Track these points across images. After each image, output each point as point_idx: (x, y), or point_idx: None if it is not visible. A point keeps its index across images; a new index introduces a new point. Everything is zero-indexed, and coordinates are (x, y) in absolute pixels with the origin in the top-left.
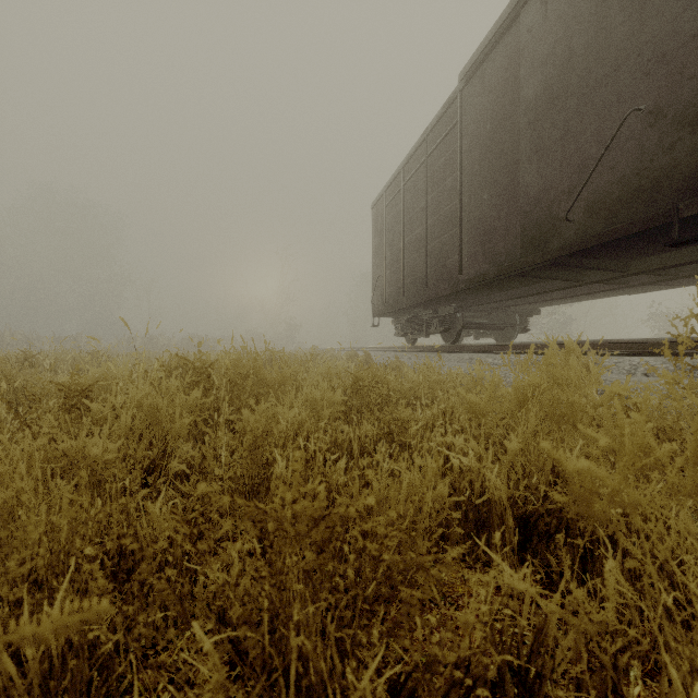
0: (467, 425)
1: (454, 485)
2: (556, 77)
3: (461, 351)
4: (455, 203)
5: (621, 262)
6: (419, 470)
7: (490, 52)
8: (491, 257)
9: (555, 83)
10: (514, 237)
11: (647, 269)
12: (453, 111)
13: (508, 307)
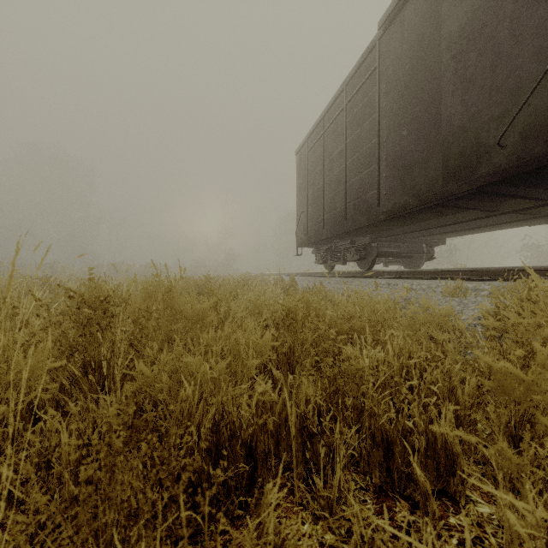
0: (492, 415)
1: (436, 478)
2: (484, 5)
3: (376, 277)
4: (373, 142)
5: (543, 190)
6: (384, 454)
7: None
8: (410, 189)
9: (483, 11)
10: (435, 168)
11: None
12: (371, 59)
13: (417, 237)
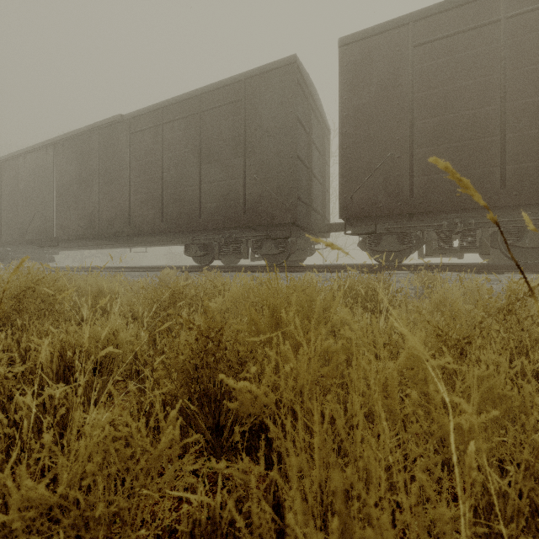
0: None
1: None
2: (27, 188)
3: None
4: None
5: (57, 244)
6: None
7: (11, 159)
8: (12, 235)
9: (27, 189)
10: (18, 231)
11: (63, 247)
12: None
13: (42, 250)
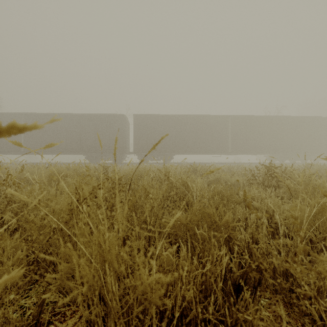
0: None
1: None
2: None
3: None
4: None
5: (10, 152)
6: None
7: None
8: None
9: None
10: None
11: (14, 154)
12: None
13: None
